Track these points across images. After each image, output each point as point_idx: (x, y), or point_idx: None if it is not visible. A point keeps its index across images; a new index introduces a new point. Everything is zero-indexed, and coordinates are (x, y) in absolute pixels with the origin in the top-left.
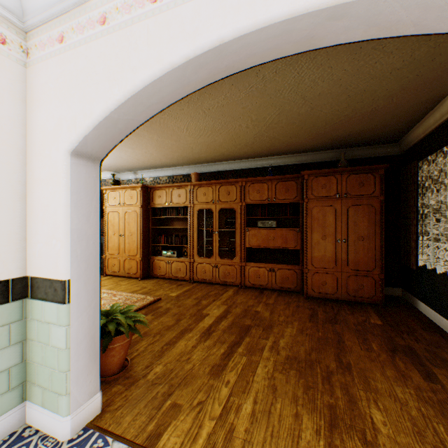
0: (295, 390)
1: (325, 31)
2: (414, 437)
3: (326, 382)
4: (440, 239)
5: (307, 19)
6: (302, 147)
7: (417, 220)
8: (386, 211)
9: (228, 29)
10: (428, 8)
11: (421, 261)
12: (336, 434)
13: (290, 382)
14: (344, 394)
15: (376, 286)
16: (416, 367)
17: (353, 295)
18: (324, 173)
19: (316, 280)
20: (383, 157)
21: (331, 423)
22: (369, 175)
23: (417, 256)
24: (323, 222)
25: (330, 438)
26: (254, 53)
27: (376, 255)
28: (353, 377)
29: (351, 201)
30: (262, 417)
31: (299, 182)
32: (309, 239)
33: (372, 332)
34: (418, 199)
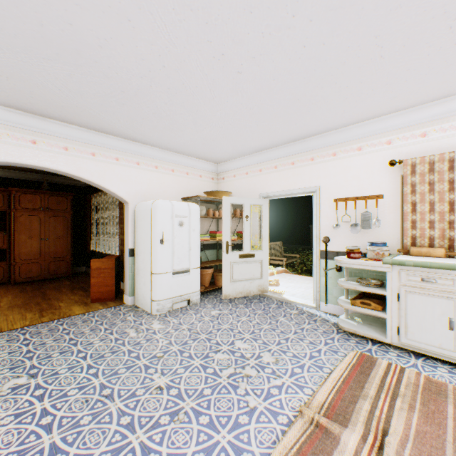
0: (21, 311)
1: (42, 168)
2: (76, 303)
3: (38, 305)
4: (101, 236)
5: (36, 166)
6: (11, 167)
7: (93, 226)
8: (77, 220)
9: (2, 159)
10: (71, 175)
11: (95, 248)
12: (44, 312)
13: (17, 310)
14: (48, 304)
15: (69, 266)
16: (83, 290)
17: (54, 274)
18: (32, 192)
19: (25, 269)
20: (75, 186)
21: (42, 311)
22: (65, 198)
23: (93, 246)
24: (31, 227)
25: (42, 313)
26: (10, 164)
27: (69, 247)
28: (53, 300)
29: (53, 213)
30: (4, 321)
31: (7, 194)
32: (18, 240)
33: (65, 286)
34: (94, 214)
